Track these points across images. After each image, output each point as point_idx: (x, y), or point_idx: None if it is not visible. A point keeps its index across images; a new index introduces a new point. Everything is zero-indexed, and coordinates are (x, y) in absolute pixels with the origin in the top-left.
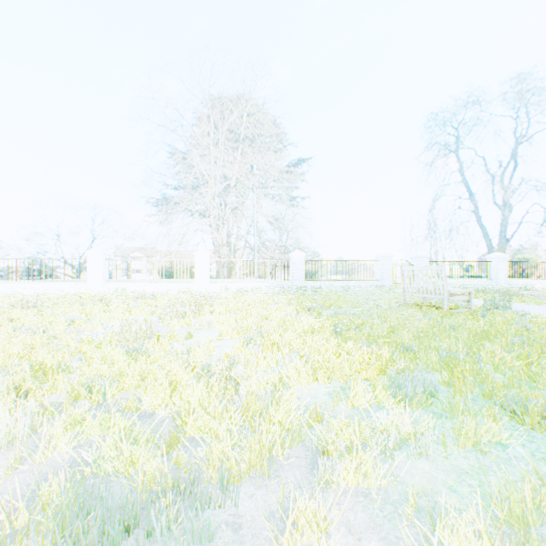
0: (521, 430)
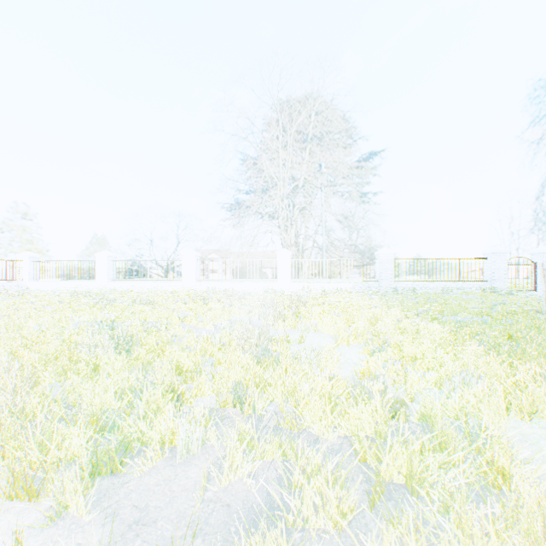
0: None
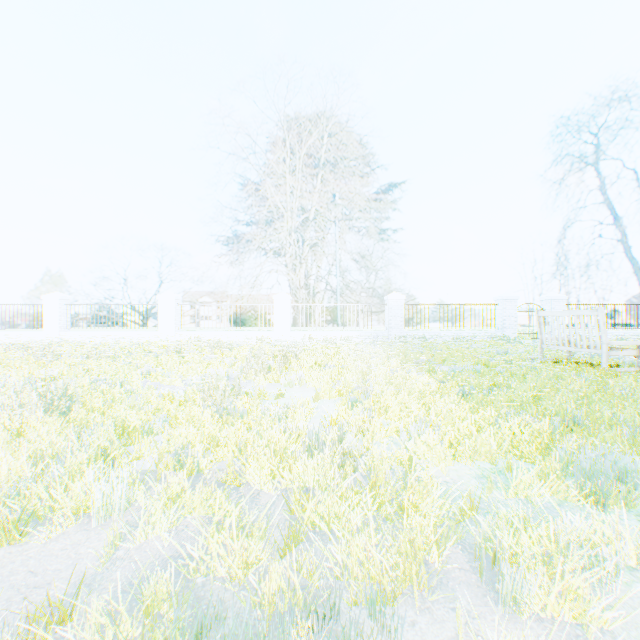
0: None
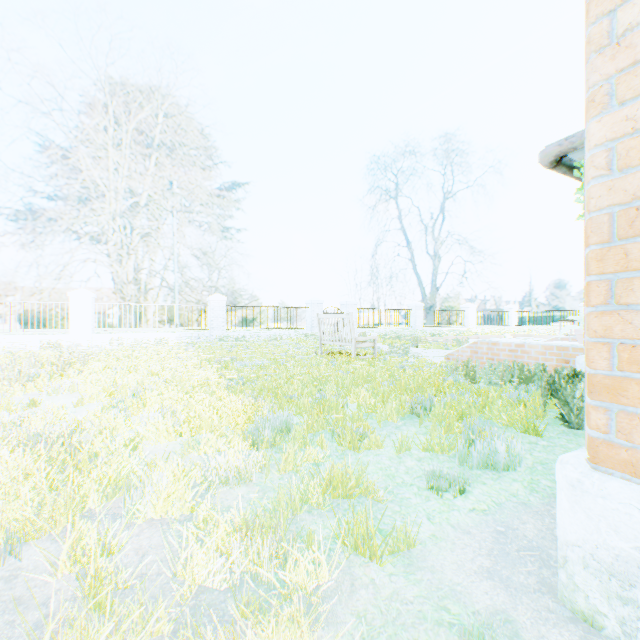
0: (341, 451)
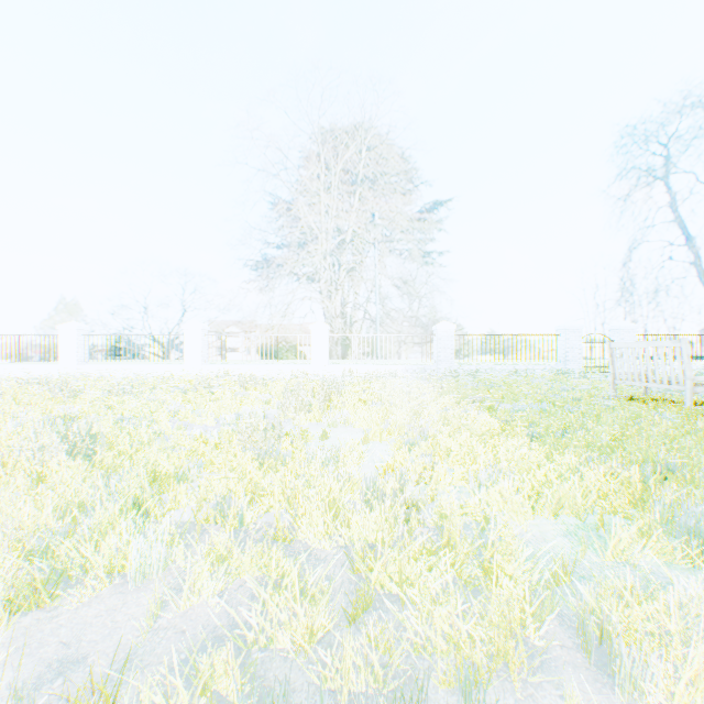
0: None
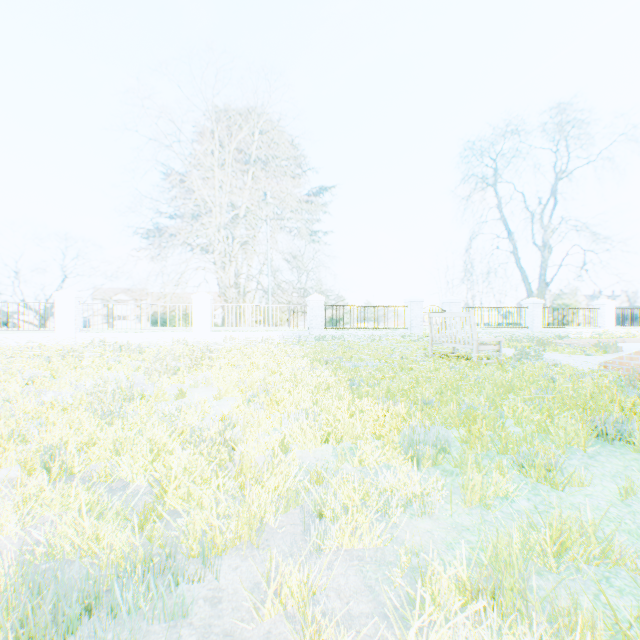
0: (529, 484)
